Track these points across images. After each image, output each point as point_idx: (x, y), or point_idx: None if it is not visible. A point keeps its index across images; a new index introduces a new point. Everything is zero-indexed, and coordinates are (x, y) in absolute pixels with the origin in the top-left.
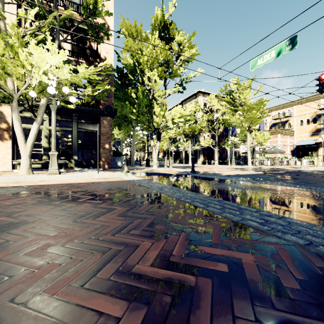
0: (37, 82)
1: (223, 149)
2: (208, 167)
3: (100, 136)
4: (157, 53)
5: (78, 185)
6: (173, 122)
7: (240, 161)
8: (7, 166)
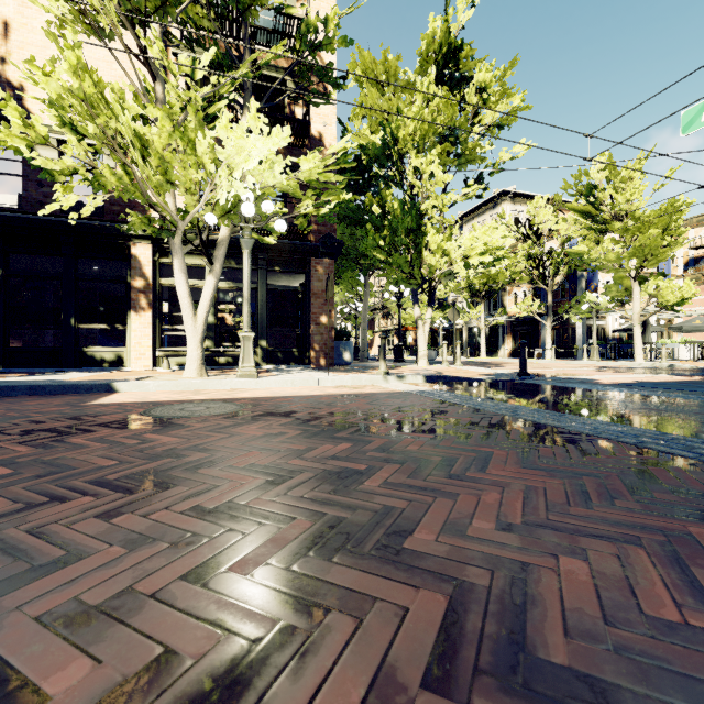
0: (231, 195)
1: (564, 322)
2: (534, 364)
3: (310, 300)
4: (434, 114)
5: (318, 399)
6: (466, 264)
7: (608, 351)
8: (145, 361)
